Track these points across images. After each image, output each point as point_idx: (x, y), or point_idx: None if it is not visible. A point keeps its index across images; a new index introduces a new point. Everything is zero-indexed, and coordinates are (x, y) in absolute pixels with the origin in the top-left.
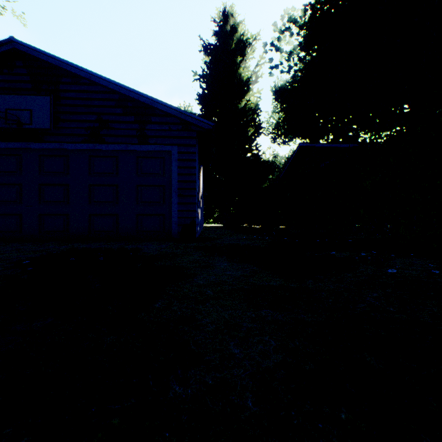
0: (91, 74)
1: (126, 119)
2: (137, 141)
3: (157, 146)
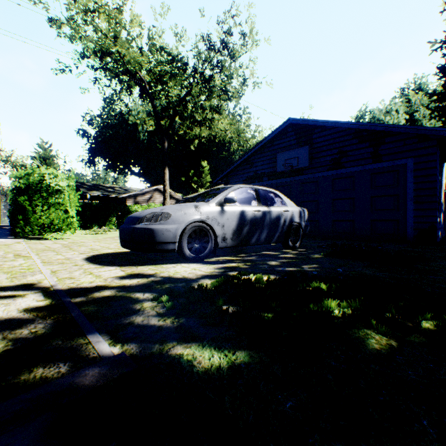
0: (336, 123)
1: (361, 146)
2: (371, 161)
3: (390, 161)
